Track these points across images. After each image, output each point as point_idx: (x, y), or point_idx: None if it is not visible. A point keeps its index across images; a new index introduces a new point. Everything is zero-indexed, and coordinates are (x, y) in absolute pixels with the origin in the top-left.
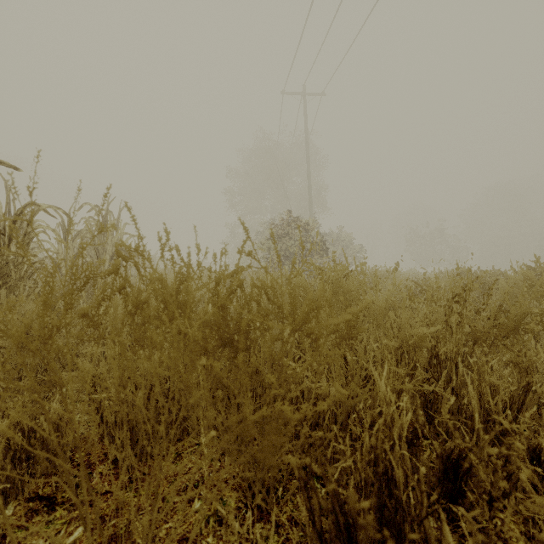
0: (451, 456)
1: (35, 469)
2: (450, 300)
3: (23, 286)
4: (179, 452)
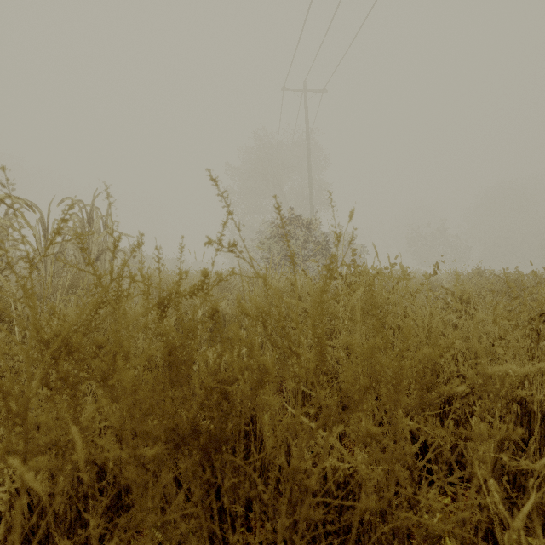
0: None
1: None
2: (535, 318)
3: None
4: None
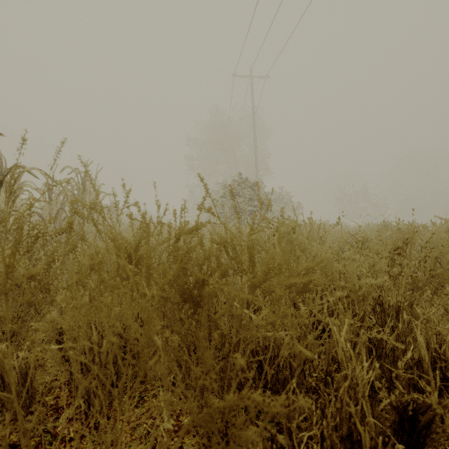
0: (407, 408)
1: (4, 415)
2: (391, 252)
3: (8, 238)
4: (142, 395)
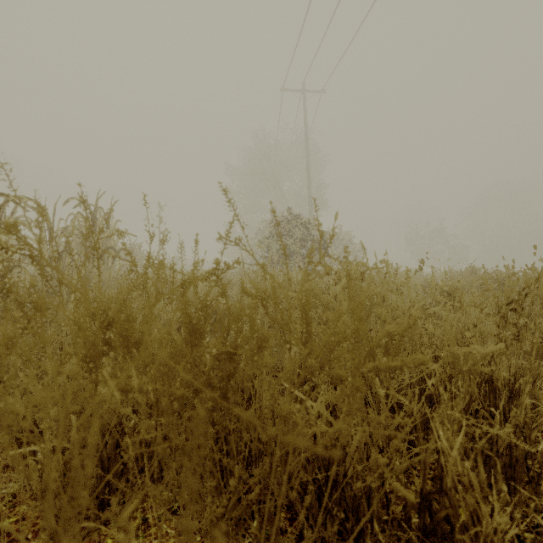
0: None
1: None
2: (503, 307)
3: None
4: (146, 516)
